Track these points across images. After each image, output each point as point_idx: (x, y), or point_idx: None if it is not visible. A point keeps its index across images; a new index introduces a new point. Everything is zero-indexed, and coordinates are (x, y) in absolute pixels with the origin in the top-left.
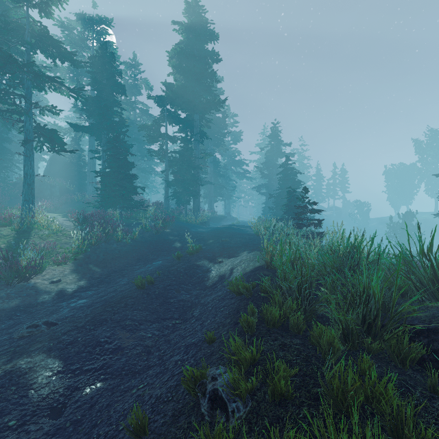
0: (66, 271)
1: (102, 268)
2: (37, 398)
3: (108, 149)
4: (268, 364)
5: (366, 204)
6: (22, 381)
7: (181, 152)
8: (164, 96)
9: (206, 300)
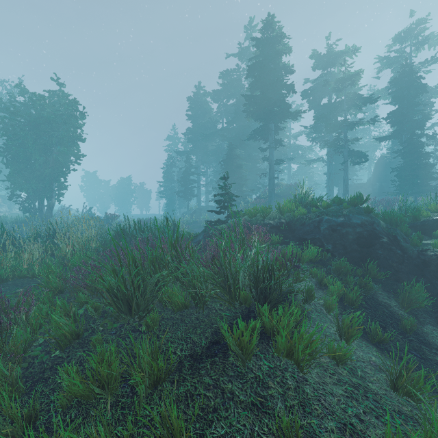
0: None
1: None
2: None
3: (404, 148)
4: None
5: None
6: None
7: None
8: None
9: None
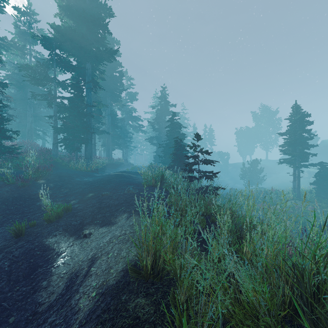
0: None
1: None
2: None
3: None
4: None
5: (226, 153)
6: None
7: (70, 98)
8: (51, 37)
9: None
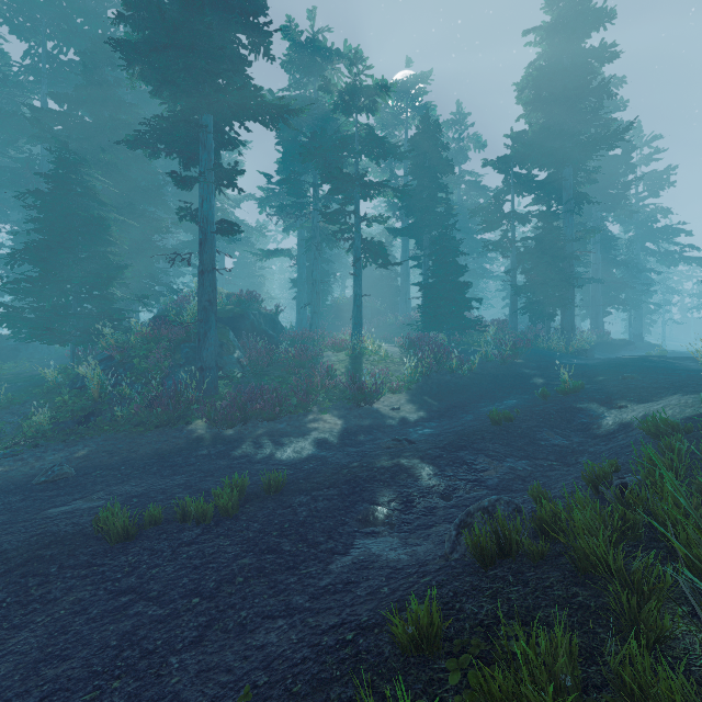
0: (401, 400)
1: (439, 401)
2: (426, 485)
3: (433, 253)
4: (695, 471)
5: None
6: (410, 472)
7: (539, 237)
8: (510, 155)
9: (597, 449)
